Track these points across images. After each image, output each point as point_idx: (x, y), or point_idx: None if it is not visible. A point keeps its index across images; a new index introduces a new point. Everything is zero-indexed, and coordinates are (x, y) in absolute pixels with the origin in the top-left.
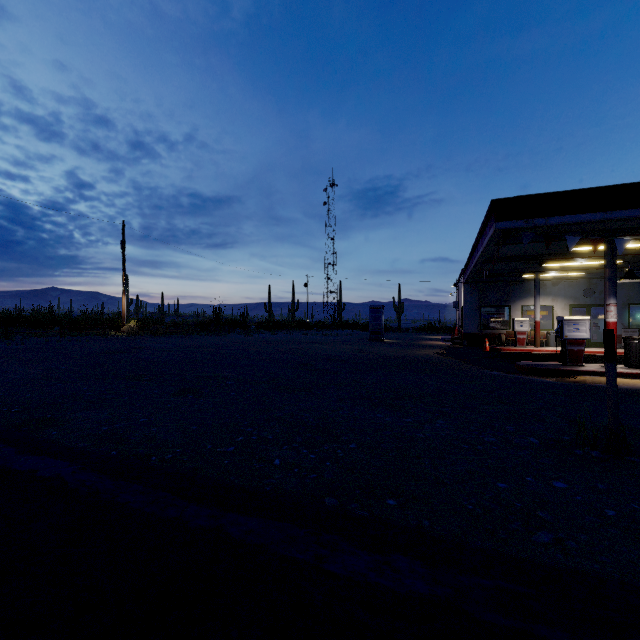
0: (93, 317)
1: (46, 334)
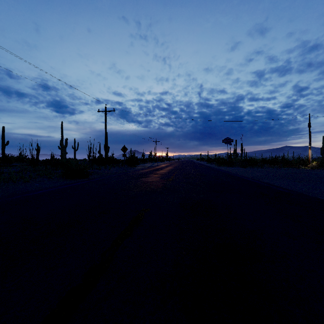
0: (297, 160)
1: (274, 166)
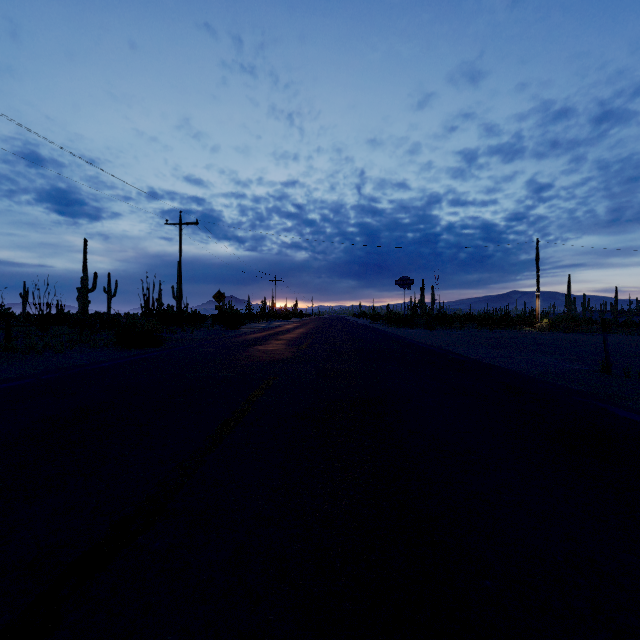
0: (522, 317)
1: (482, 328)
